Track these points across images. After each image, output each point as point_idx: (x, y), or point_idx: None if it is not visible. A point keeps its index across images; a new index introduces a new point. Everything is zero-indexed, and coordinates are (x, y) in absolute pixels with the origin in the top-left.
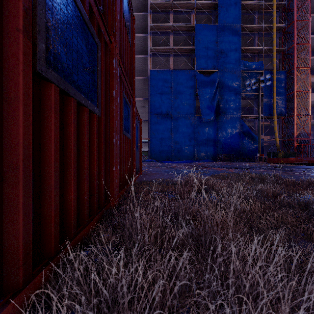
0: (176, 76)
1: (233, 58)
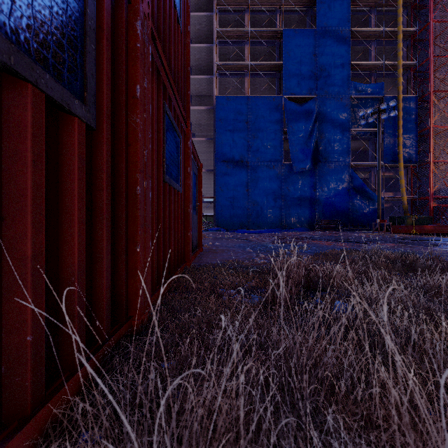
0: (255, 105)
1: (338, 78)
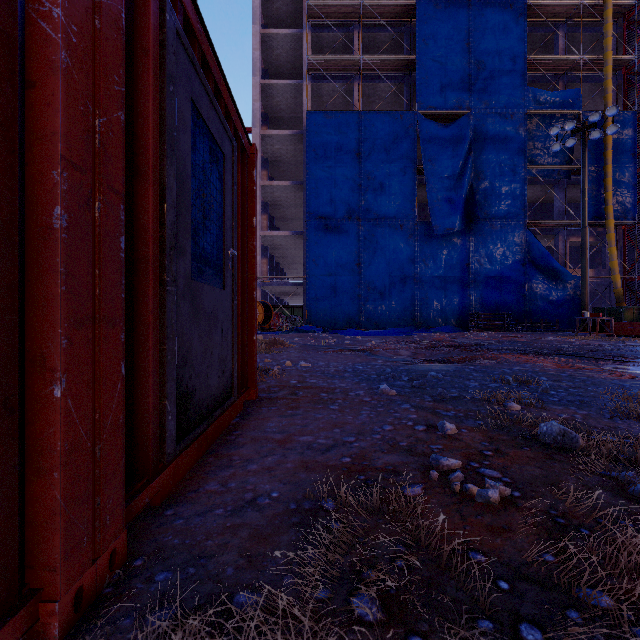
0: (371, 125)
1: (507, 81)
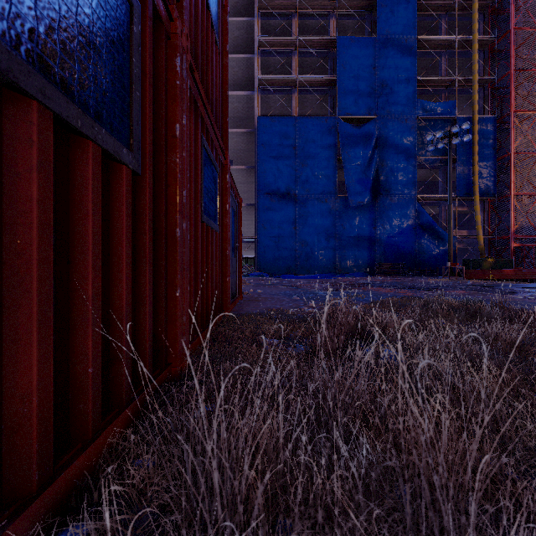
0: (304, 127)
1: (403, 95)
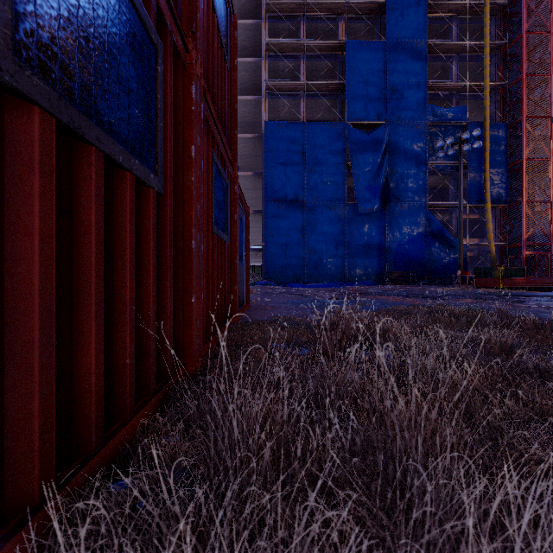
0: (312, 132)
1: (413, 100)
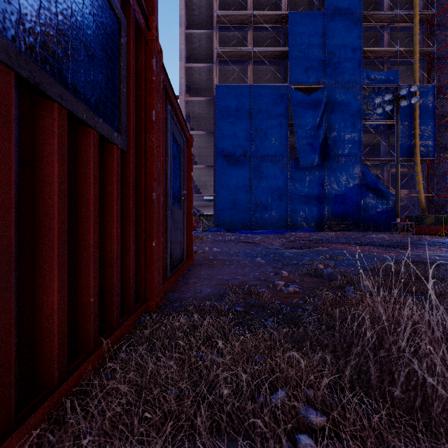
0: (258, 95)
1: (349, 65)
